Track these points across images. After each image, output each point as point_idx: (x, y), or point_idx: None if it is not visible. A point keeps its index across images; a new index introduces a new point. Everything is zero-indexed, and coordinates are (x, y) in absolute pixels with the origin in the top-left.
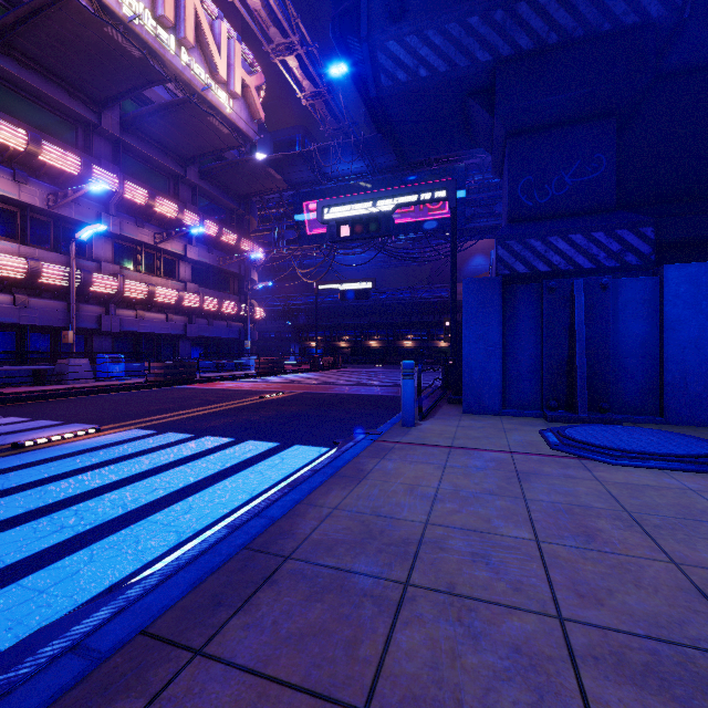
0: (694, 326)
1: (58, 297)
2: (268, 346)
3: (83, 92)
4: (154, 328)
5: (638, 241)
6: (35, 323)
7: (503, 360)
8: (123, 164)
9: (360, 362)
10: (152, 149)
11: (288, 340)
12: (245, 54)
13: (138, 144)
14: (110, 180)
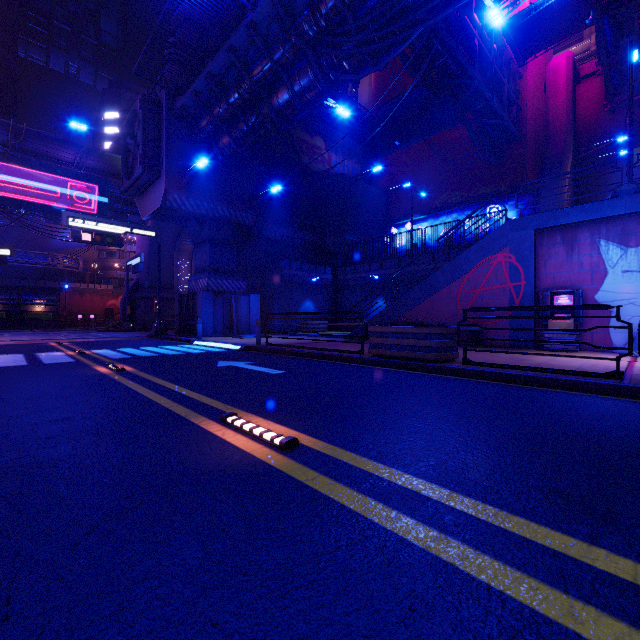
0: (256, 310)
1: None
2: None
3: None
4: None
5: (244, 285)
6: None
7: (213, 319)
8: None
9: None
10: None
11: None
12: None
13: None
14: None
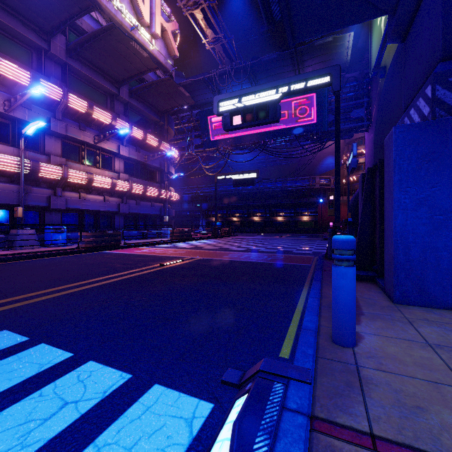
0: None
1: (13, 181)
2: (185, 221)
3: (34, 23)
4: (94, 206)
5: None
6: None
7: None
8: (70, 83)
9: (246, 231)
10: (92, 73)
11: (198, 216)
12: (164, 9)
13: (81, 68)
14: (55, 92)
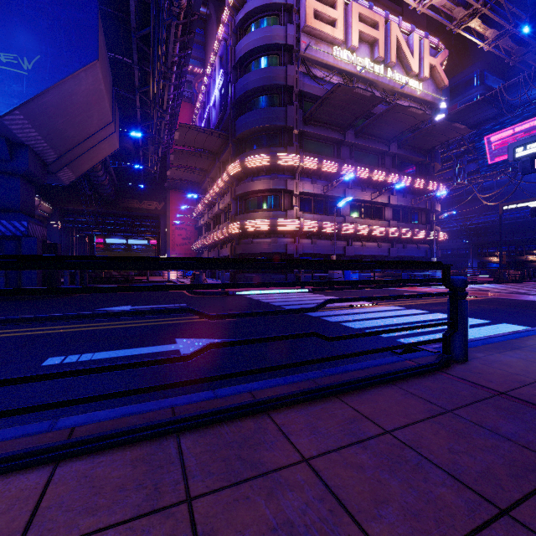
0: None
1: (327, 238)
2: (444, 261)
3: (337, 126)
4: (370, 252)
5: None
6: (319, 252)
7: None
8: (354, 157)
9: None
10: (369, 142)
11: (464, 255)
12: (430, 43)
13: (362, 142)
14: (350, 170)
